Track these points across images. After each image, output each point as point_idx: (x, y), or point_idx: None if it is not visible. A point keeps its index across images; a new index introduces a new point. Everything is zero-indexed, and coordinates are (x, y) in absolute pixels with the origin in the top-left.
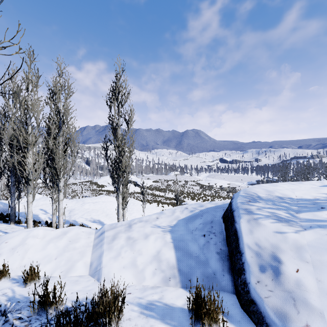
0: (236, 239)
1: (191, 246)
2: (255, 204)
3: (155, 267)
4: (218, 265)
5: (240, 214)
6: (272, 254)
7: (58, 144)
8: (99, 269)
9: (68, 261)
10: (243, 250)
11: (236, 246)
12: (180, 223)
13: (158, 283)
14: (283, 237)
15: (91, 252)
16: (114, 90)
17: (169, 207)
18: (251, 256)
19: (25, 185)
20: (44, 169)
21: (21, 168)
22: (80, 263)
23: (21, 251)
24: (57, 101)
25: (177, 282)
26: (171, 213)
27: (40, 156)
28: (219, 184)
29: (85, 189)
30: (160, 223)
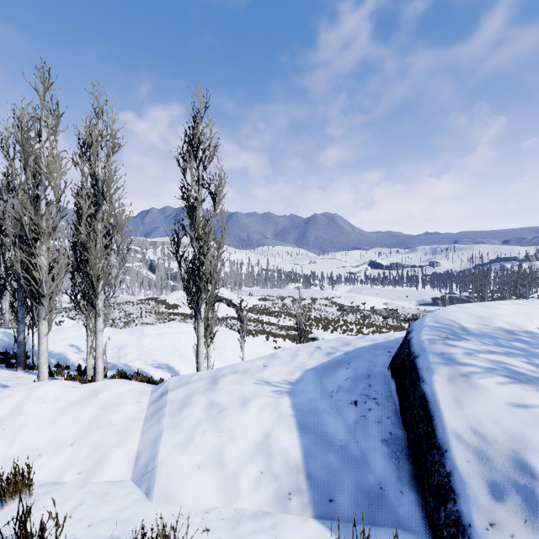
0: (426, 418)
1: (330, 424)
2: (459, 344)
3: (260, 469)
4: (389, 468)
5: (432, 365)
6: (513, 455)
7: (94, 234)
8: (152, 469)
9: (95, 450)
10: (447, 443)
11: (429, 432)
12: (307, 377)
13: (266, 506)
14: (533, 418)
15: (140, 432)
16: (191, 141)
17: (286, 343)
18: (466, 459)
19: (35, 304)
20: (73, 278)
21: (26, 275)
22: (118, 454)
23: (11, 428)
24: (93, 160)
25: (304, 505)
26: (290, 358)
27: (60, 254)
28: (369, 304)
29: (147, 311)
30: (271, 376)
